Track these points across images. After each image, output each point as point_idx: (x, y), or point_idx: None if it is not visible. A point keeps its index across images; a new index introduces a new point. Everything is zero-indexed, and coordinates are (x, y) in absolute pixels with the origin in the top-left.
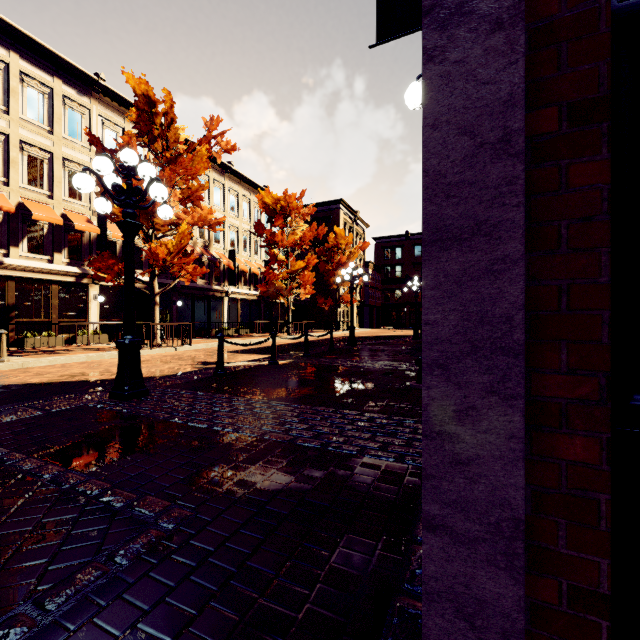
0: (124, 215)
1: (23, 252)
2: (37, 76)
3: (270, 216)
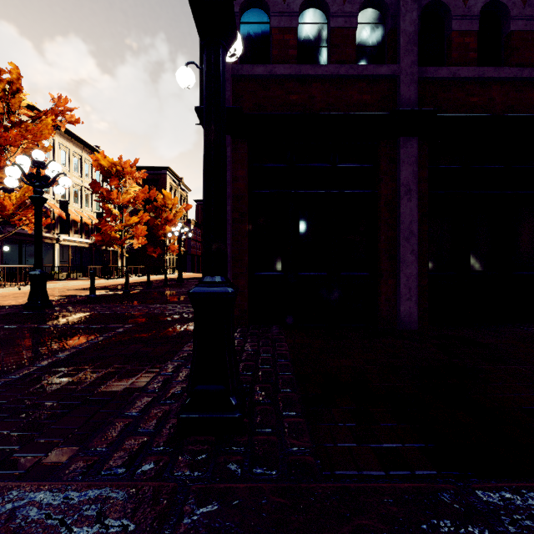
0: (36, 192)
1: None
2: None
3: (105, 176)
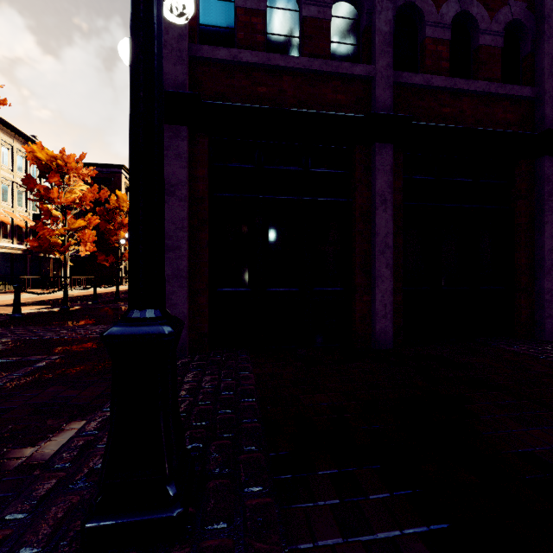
0: None
1: None
2: None
3: (43, 171)
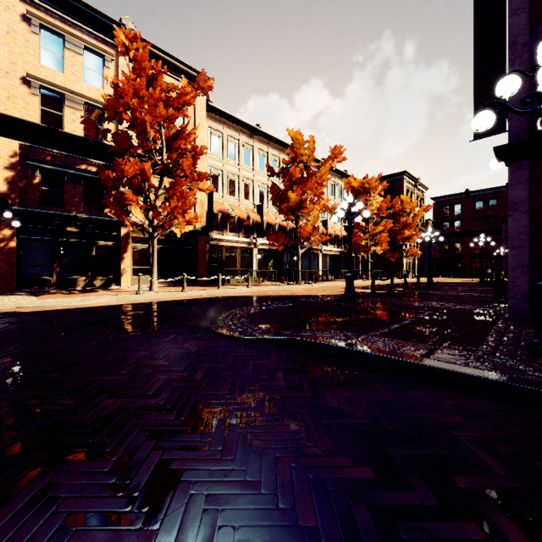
0: (349, 223)
1: (228, 232)
2: (233, 135)
3: (355, 195)
